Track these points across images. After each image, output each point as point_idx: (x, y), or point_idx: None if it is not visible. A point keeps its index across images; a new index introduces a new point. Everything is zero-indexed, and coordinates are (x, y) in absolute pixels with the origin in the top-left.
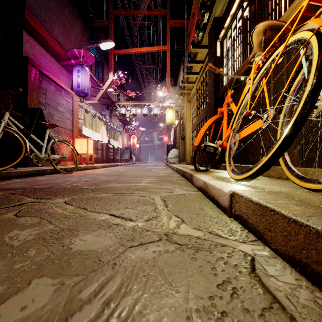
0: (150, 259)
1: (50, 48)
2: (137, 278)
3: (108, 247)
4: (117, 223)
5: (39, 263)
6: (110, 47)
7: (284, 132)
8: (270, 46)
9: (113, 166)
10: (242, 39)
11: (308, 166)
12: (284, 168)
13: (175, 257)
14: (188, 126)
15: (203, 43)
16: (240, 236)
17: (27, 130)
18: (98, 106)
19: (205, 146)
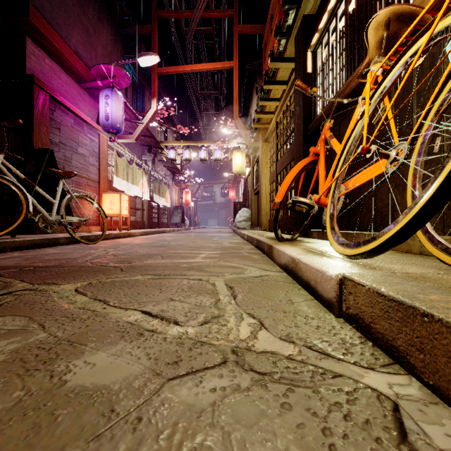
0: (206, 408)
1: (66, 64)
2: None
3: (132, 380)
4: (154, 328)
5: None
6: (154, 63)
7: (437, 176)
8: (399, 42)
9: (157, 233)
10: (346, 46)
11: None
12: (421, 237)
13: (252, 402)
14: (264, 175)
15: (286, 55)
16: (363, 355)
17: (31, 180)
18: (136, 147)
19: (294, 203)
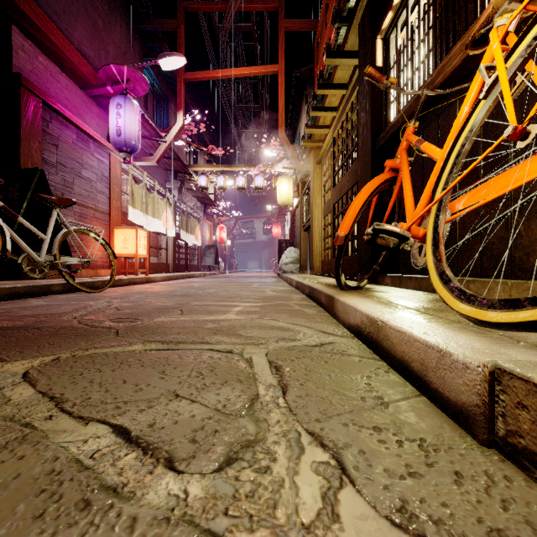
0: None
1: (67, 64)
2: None
3: None
4: (121, 480)
5: None
6: (179, 66)
7: None
8: None
9: (184, 278)
10: (434, 22)
11: None
12: None
13: None
14: (317, 206)
15: (347, 48)
16: None
17: (14, 209)
18: (158, 172)
19: (376, 233)
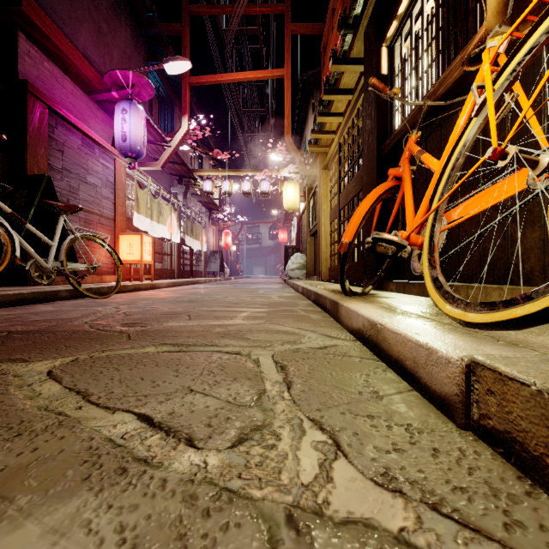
0: None
1: (72, 69)
2: None
3: None
4: (150, 454)
5: None
6: (184, 70)
7: None
8: None
9: (189, 284)
10: (437, 33)
11: None
12: None
13: None
14: (323, 211)
15: (352, 54)
16: (546, 532)
17: (21, 215)
18: (163, 177)
19: (375, 241)
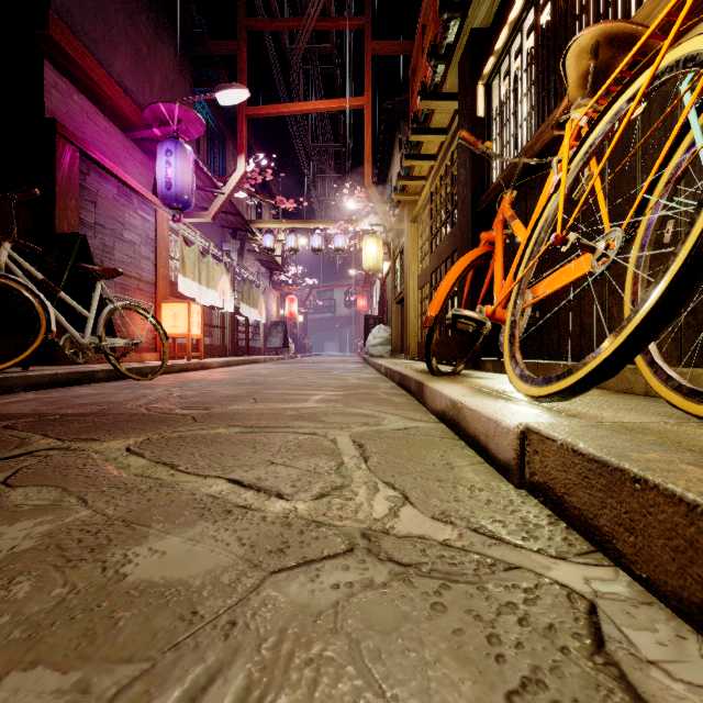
0: (326, 610)
1: (106, 102)
2: (290, 672)
3: (220, 573)
4: (247, 503)
5: (34, 621)
6: (240, 100)
7: (659, 281)
8: (611, 79)
9: (246, 364)
10: (536, 77)
11: (694, 364)
12: (644, 369)
13: (391, 602)
14: (412, 274)
15: (445, 89)
16: (551, 541)
17: (52, 282)
18: (213, 231)
19: (455, 318)
